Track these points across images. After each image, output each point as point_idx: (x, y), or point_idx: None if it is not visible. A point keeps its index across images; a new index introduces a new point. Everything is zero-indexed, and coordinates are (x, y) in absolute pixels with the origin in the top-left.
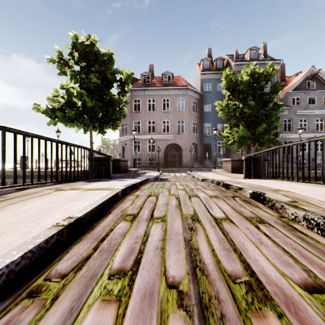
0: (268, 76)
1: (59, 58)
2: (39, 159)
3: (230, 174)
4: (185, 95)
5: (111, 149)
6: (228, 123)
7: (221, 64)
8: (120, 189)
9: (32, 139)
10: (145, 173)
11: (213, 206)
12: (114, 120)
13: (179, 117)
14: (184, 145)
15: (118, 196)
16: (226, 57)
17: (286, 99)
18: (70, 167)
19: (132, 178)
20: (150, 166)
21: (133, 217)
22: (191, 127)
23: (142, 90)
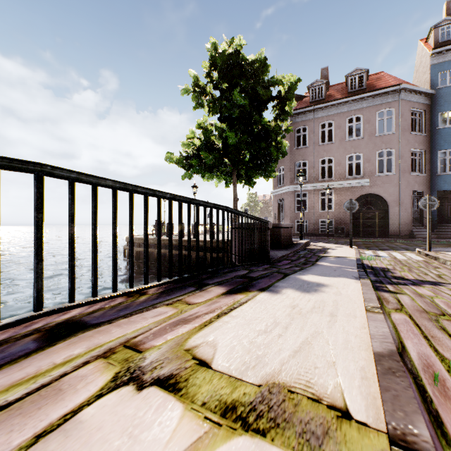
0: None
1: (194, 85)
2: (131, 238)
3: None
4: (394, 103)
5: (260, 208)
6: None
7: None
8: None
9: (113, 194)
10: (326, 251)
11: None
12: (267, 162)
13: (382, 145)
14: (392, 197)
15: None
16: None
17: None
18: (197, 249)
19: (309, 264)
20: (324, 233)
21: None
22: (408, 160)
23: (311, 110)
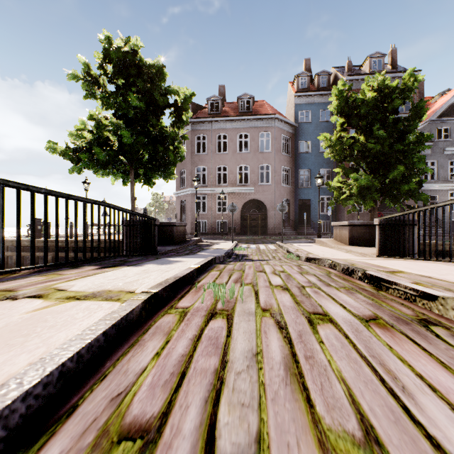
0: (407, 92)
1: (84, 72)
2: (2, 226)
3: (348, 247)
4: (271, 128)
5: (166, 209)
6: (340, 166)
7: (326, 81)
8: (140, 301)
9: None
10: (212, 245)
11: (404, 377)
12: (166, 164)
13: (263, 161)
14: (270, 203)
15: (130, 323)
16: (333, 70)
17: (428, 131)
18: (76, 239)
19: (190, 254)
20: (220, 233)
21: (137, 452)
22: (280, 175)
23: (209, 121)
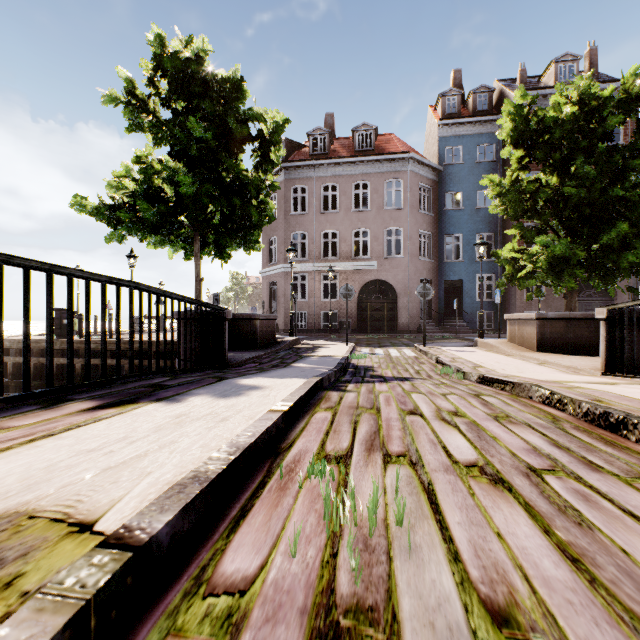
0: (630, 103)
1: (126, 92)
2: None
3: (539, 355)
4: (403, 174)
5: (249, 294)
6: (516, 226)
7: (486, 101)
8: (51, 624)
9: None
10: (315, 350)
11: None
12: (246, 228)
13: (390, 222)
14: (401, 285)
15: None
16: (498, 84)
17: None
18: (70, 347)
19: (281, 366)
20: (327, 329)
21: None
22: (417, 243)
23: (311, 166)
